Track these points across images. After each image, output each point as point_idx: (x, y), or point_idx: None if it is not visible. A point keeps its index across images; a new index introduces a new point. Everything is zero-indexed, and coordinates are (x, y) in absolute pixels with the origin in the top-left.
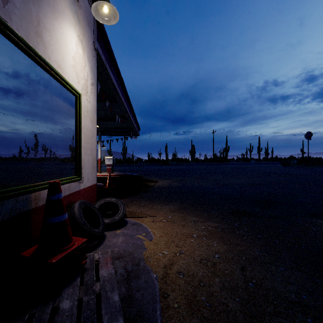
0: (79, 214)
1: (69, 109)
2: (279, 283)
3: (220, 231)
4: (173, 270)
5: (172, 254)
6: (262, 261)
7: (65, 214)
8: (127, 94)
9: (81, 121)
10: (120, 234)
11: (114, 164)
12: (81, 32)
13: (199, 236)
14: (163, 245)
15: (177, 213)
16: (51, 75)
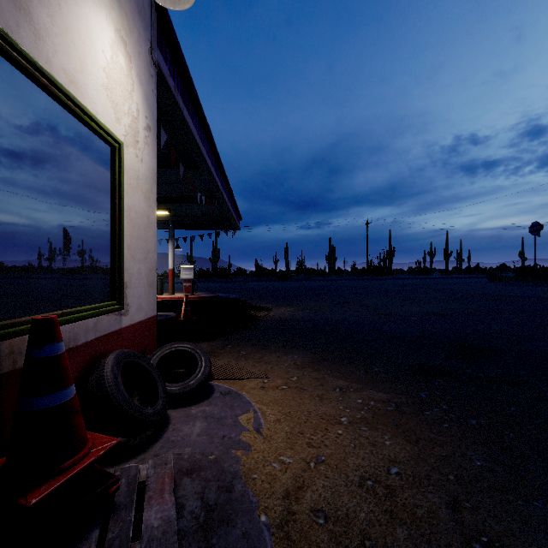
0: (113, 380)
1: (98, 171)
2: (545, 547)
3: (394, 411)
4: (303, 505)
5: (300, 464)
6: (492, 484)
7: (68, 389)
8: (217, 155)
9: (122, 195)
10: (198, 416)
11: (198, 278)
12: (124, 24)
13: (354, 423)
14: (283, 442)
15: (308, 371)
16: (54, 98)
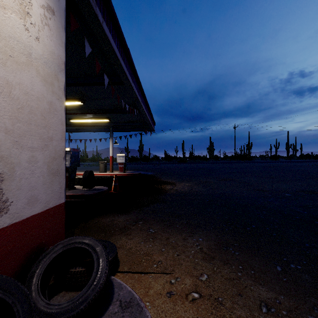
0: None
1: None
2: None
3: None
4: None
5: None
6: None
7: None
8: (136, 75)
9: None
10: None
11: (130, 161)
12: None
13: None
14: None
15: (217, 266)
16: None
